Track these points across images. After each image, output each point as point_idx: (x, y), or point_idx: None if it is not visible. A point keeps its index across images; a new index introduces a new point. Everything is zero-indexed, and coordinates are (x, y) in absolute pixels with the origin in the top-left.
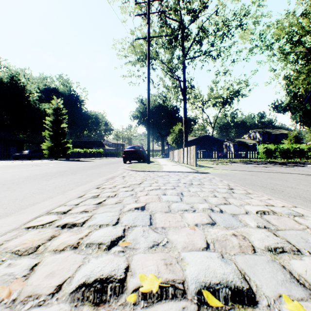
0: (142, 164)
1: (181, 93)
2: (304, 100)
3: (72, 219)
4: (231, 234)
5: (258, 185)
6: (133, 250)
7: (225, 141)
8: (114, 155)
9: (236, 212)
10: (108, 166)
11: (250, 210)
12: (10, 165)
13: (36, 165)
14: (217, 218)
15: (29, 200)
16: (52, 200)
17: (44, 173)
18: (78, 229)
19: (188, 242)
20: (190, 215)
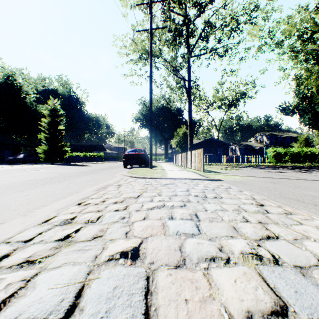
0: (144, 168)
1: (186, 93)
2: None
3: None
4: None
5: (292, 198)
6: None
7: (231, 145)
8: (116, 159)
9: (304, 262)
10: (106, 171)
11: None
12: None
13: (25, 171)
14: (282, 286)
15: None
16: None
17: (26, 180)
18: None
19: None
20: (224, 274)
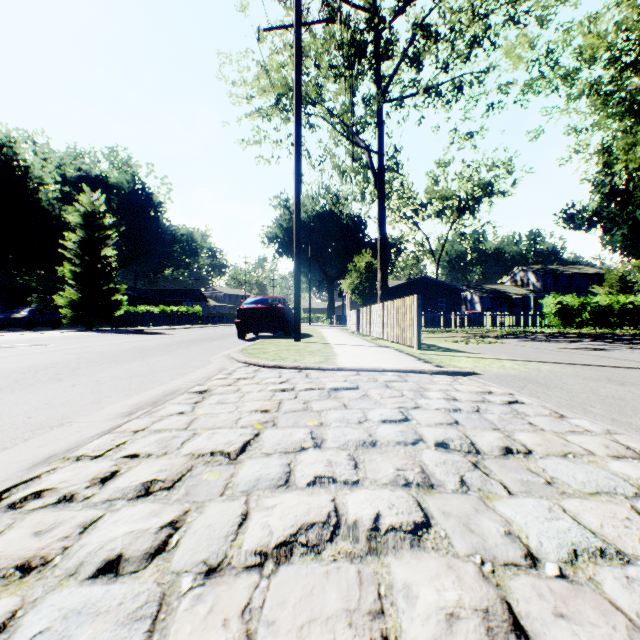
0: (282, 341)
1: (374, 179)
2: None
3: None
4: None
5: None
6: None
7: (464, 290)
8: (228, 319)
9: None
10: (194, 348)
11: None
12: None
13: (7, 346)
14: None
15: None
16: None
17: None
18: None
19: None
20: None
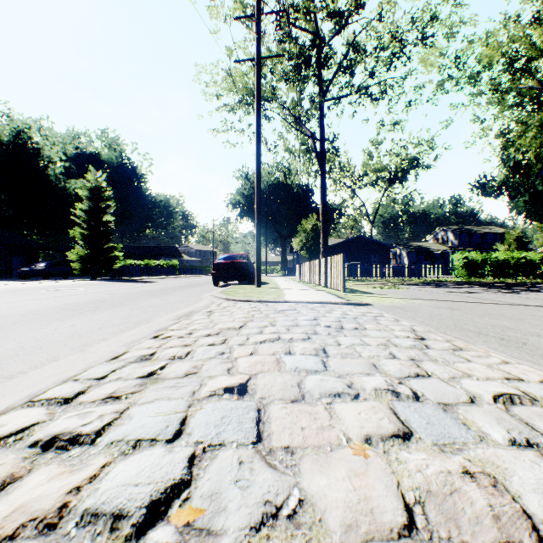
0: (247, 287)
1: (317, 160)
2: (539, 171)
3: (75, 422)
4: (458, 470)
5: (471, 330)
6: (205, 542)
7: (393, 247)
8: (199, 271)
9: (450, 399)
10: (185, 291)
11: (478, 392)
12: (7, 289)
13: (53, 290)
14: (413, 418)
15: (6, 367)
16: (53, 367)
17: (62, 304)
18: (80, 453)
19: (356, 505)
20: (349, 407)
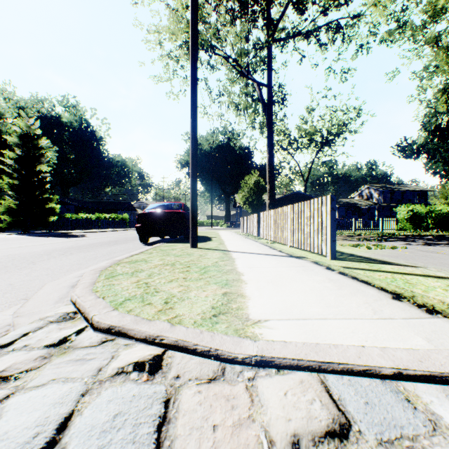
0: (177, 246)
1: (264, 108)
2: None
3: None
4: None
5: None
6: None
7: None
8: None
9: None
10: (74, 256)
11: None
12: None
13: None
14: None
15: None
16: None
17: None
18: None
19: None
20: None
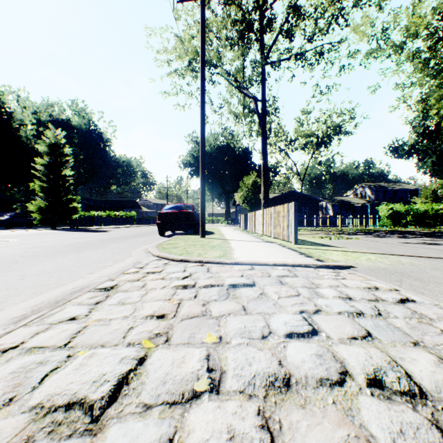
0: (191, 237)
1: (259, 120)
2: None
3: None
4: None
5: None
6: None
7: (321, 200)
8: (155, 221)
9: None
10: (123, 242)
11: None
12: None
13: None
14: None
15: None
16: None
17: None
18: None
19: None
20: None
